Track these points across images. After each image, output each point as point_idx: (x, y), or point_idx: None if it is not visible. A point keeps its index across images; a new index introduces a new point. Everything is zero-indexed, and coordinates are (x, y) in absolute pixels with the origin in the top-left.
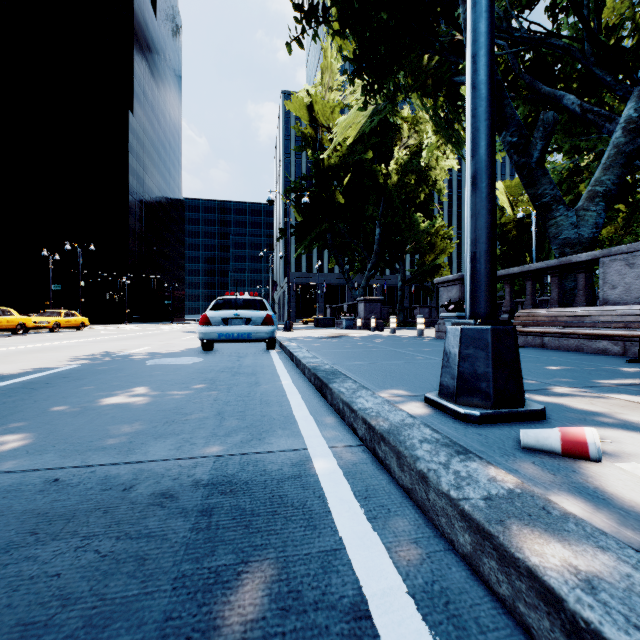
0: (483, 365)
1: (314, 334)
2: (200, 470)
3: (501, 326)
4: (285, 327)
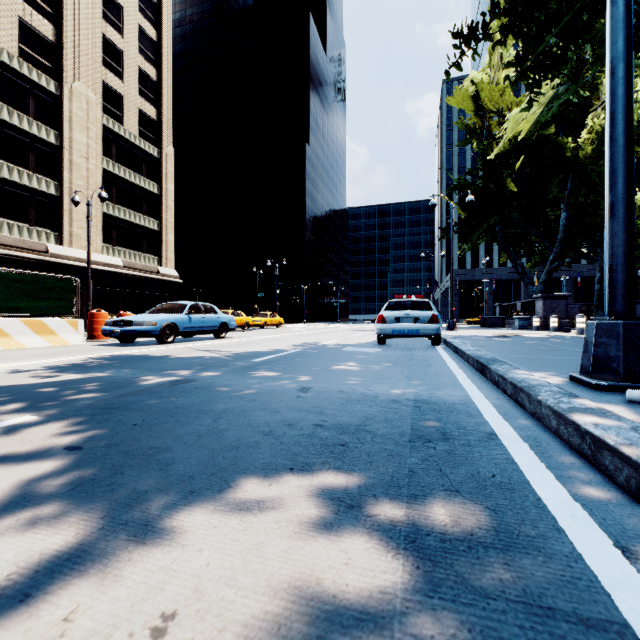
0: (614, 350)
1: (479, 333)
2: (407, 396)
3: (633, 321)
4: (448, 326)
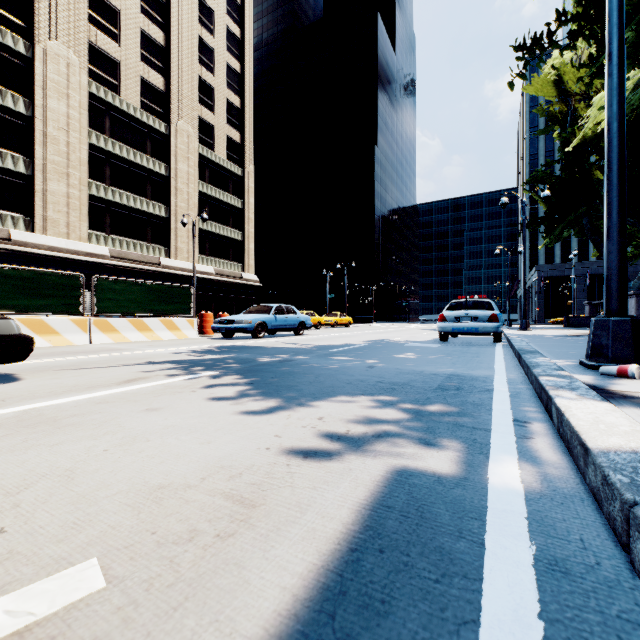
0: (605, 340)
1: (552, 333)
2: (445, 372)
3: (620, 318)
4: (520, 326)
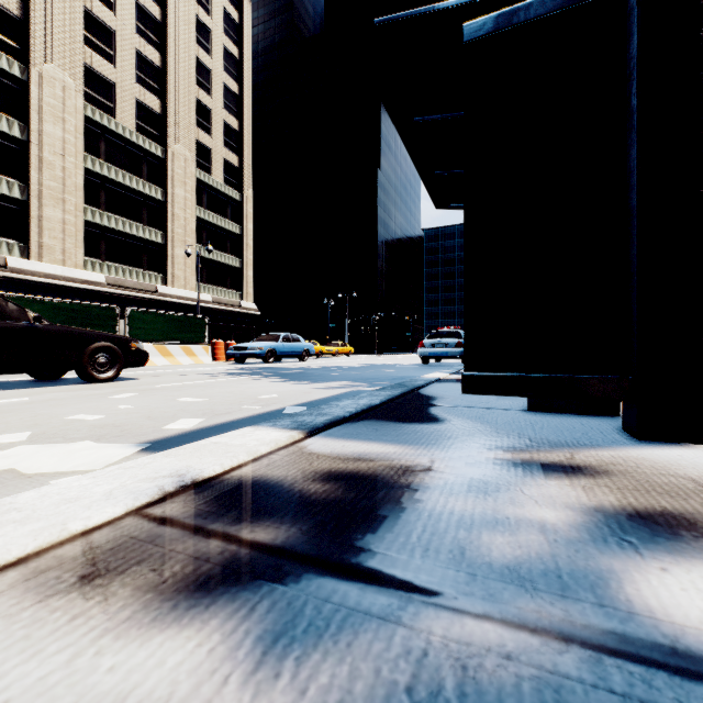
0: None
1: None
2: (404, 375)
3: None
4: None
